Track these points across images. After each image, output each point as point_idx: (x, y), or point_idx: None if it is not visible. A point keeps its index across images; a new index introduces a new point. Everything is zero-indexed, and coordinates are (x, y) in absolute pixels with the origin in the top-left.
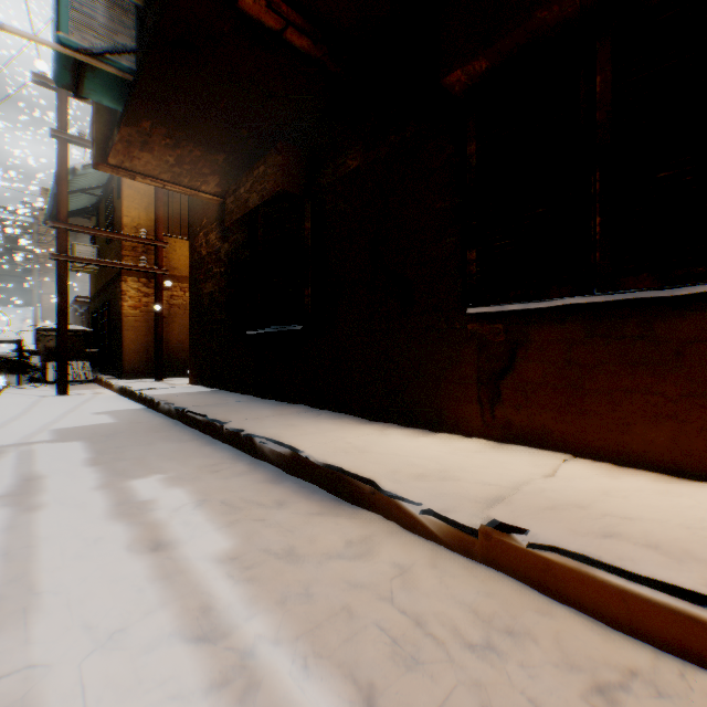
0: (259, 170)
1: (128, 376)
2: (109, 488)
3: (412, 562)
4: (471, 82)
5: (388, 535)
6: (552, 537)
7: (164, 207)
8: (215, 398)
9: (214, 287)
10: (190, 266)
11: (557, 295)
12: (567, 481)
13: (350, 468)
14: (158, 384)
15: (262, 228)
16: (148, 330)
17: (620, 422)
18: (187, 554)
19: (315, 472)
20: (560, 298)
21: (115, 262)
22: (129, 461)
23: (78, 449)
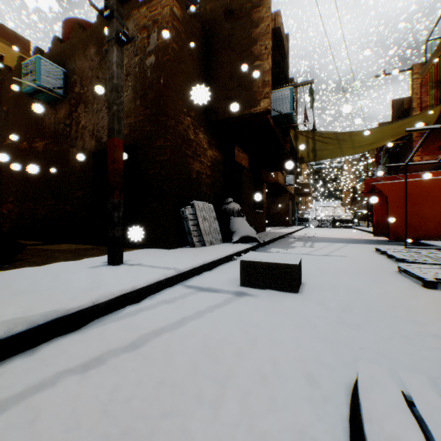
0: None
1: None
2: None
3: None
4: None
5: None
6: None
7: None
8: None
9: None
10: None
11: None
12: None
13: None
14: None
15: None
16: None
17: None
18: None
19: None
20: None
21: None
22: None
23: None
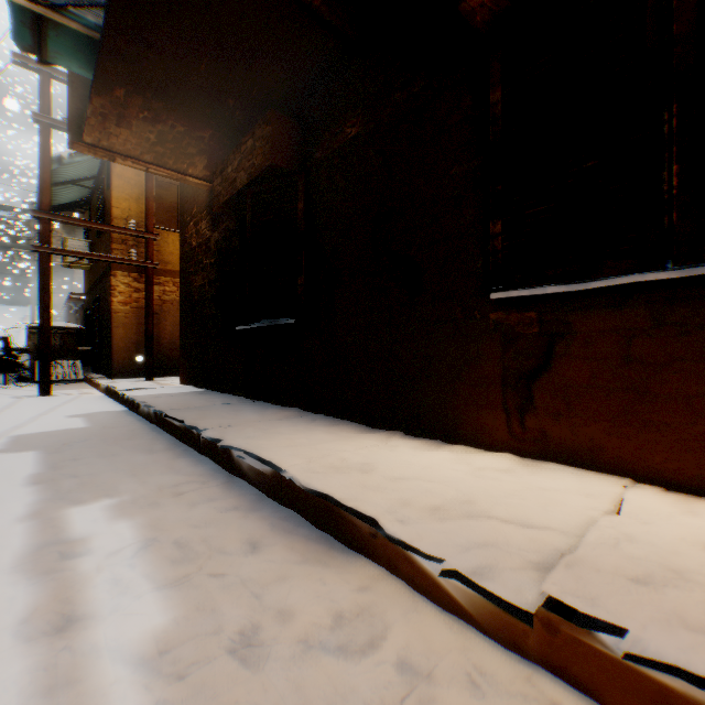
0: (246, 145)
1: (118, 375)
2: (39, 519)
3: (433, 662)
4: (497, 7)
5: (394, 604)
6: (670, 646)
7: (158, 200)
8: (202, 399)
9: (204, 280)
10: (180, 259)
11: (613, 272)
12: (642, 522)
13: (344, 498)
14: (146, 384)
15: (250, 210)
16: (139, 327)
17: (702, 438)
18: (98, 640)
19: (300, 499)
20: (616, 276)
21: (102, 254)
22: (80, 478)
23: (29, 461)
